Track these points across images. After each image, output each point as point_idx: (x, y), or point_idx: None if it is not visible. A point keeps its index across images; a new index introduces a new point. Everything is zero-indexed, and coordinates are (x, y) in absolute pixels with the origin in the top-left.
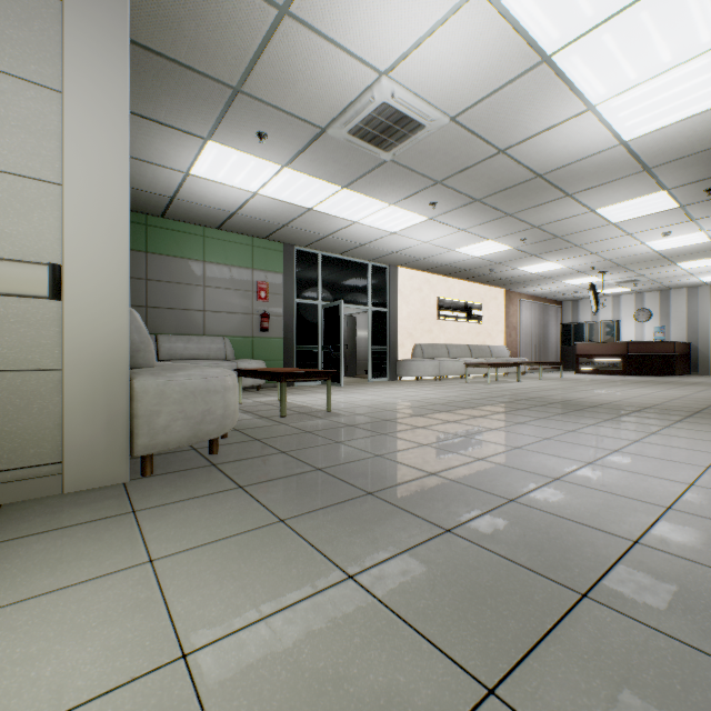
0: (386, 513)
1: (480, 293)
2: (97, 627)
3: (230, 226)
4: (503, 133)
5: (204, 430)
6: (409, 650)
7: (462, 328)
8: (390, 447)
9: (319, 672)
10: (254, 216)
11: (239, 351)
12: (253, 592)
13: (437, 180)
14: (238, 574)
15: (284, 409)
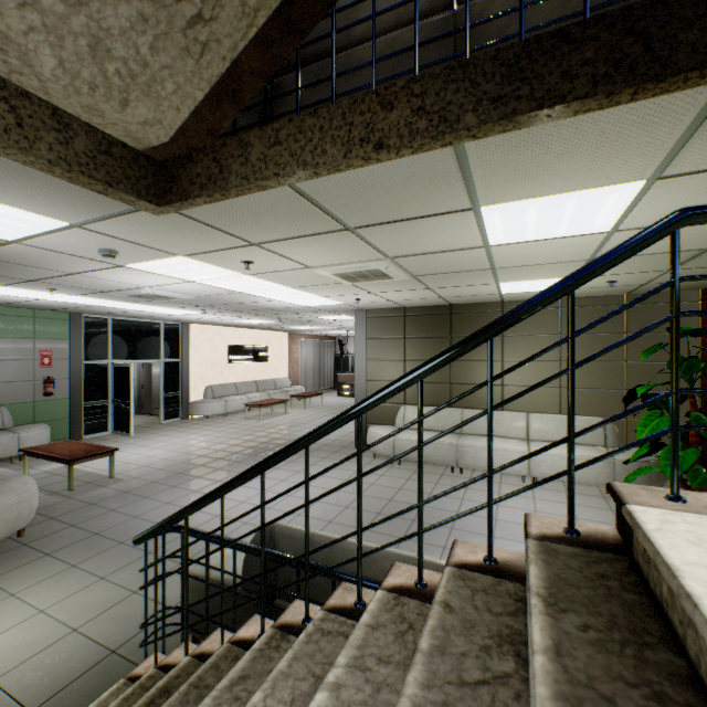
0: (126, 551)
1: (267, 338)
2: (4, 615)
3: (9, 305)
4: (235, 300)
5: (18, 525)
6: (117, 590)
7: (251, 367)
8: (146, 508)
9: (88, 602)
10: (39, 304)
11: (19, 416)
12: (64, 591)
13: (202, 305)
14: (56, 588)
15: (73, 484)
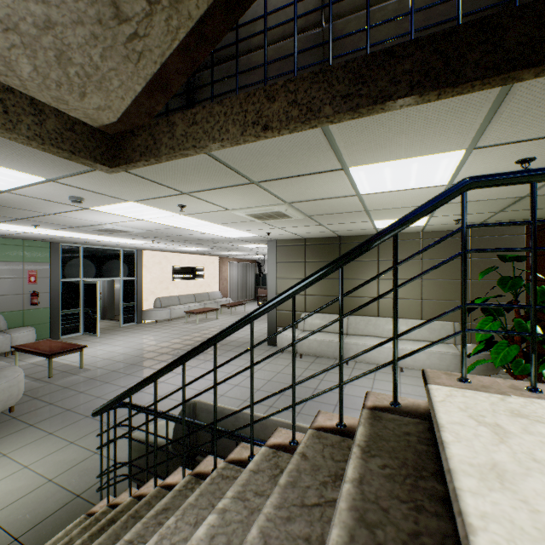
0: (90, 422)
1: (203, 261)
2: None
3: (4, 236)
4: (175, 233)
5: (9, 403)
6: (82, 451)
7: (190, 283)
8: (107, 391)
9: (60, 460)
10: (27, 236)
11: (11, 321)
12: (43, 452)
13: (151, 236)
14: (37, 450)
15: (52, 373)
